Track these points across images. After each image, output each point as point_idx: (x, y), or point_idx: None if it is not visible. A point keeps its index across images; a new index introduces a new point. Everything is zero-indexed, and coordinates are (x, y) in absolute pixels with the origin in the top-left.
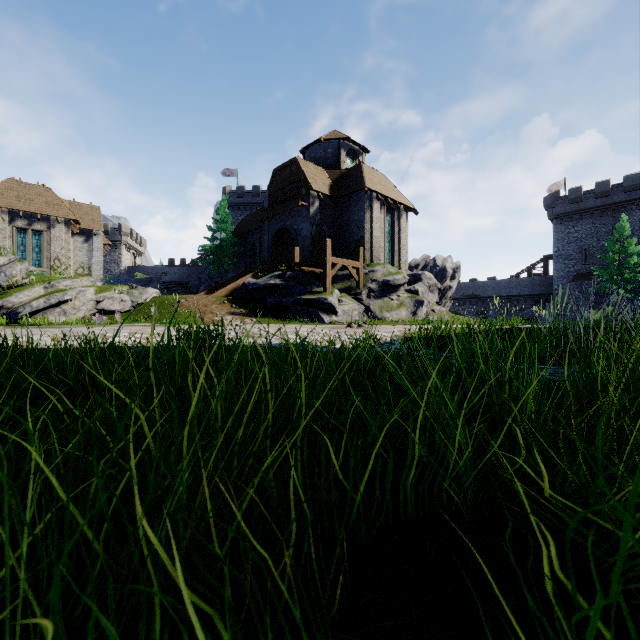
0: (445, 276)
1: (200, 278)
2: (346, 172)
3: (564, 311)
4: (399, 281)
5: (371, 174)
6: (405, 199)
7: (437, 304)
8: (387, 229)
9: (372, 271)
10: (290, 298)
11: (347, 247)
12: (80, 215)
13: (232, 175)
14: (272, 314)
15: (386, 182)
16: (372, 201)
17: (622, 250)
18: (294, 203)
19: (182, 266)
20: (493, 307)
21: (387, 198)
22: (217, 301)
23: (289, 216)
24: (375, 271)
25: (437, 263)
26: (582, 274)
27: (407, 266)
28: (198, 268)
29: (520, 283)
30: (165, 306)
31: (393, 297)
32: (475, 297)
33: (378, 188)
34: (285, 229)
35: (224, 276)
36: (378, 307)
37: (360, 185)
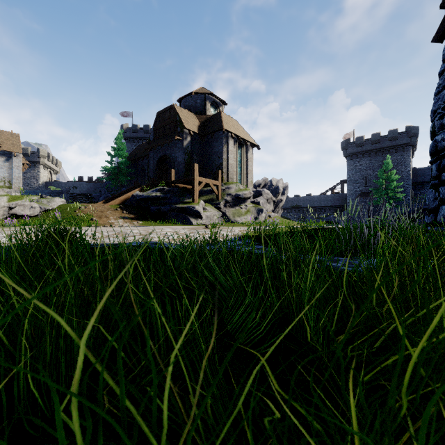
0: (278, 192)
1: (100, 191)
2: (210, 117)
3: (353, 217)
4: (246, 195)
5: (228, 119)
6: (251, 138)
7: (273, 211)
8: (239, 159)
9: (228, 188)
10: (167, 206)
11: (211, 170)
12: (2, 140)
13: (128, 116)
14: (154, 218)
15: (238, 126)
16: (228, 138)
17: (387, 178)
18: (172, 137)
19: (89, 182)
20: (309, 214)
21: (239, 137)
22: (111, 208)
23: (168, 147)
24: (230, 188)
25: (273, 183)
26: (364, 193)
27: (253, 185)
28: (102, 184)
29: (326, 198)
30: (68, 212)
31: (242, 206)
32: (298, 207)
33: (232, 130)
34: (166, 156)
35: (119, 190)
36: (232, 213)
37: (220, 127)
